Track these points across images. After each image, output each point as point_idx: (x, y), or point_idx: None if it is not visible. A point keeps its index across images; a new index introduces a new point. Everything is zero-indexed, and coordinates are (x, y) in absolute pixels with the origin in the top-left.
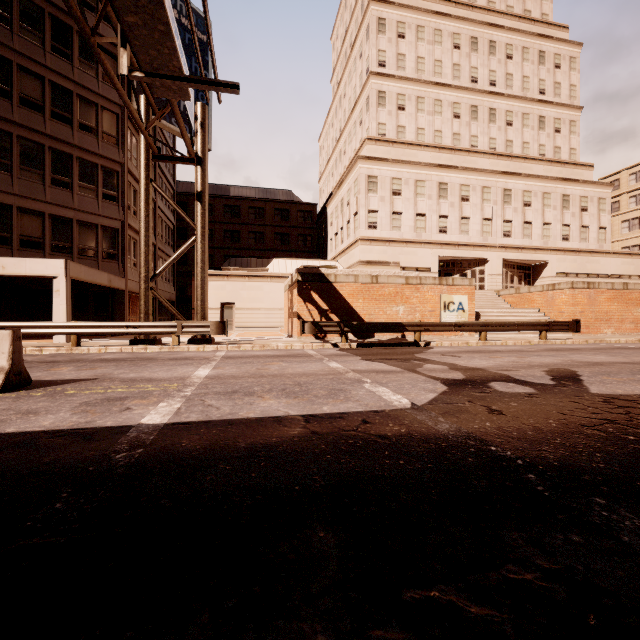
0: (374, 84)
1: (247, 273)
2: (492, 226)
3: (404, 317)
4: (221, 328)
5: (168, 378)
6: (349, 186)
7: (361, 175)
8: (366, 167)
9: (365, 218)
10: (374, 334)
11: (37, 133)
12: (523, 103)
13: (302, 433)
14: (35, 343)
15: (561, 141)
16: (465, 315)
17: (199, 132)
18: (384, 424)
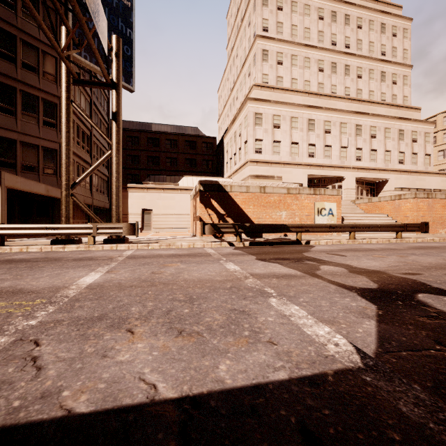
0: (259, 44)
1: (162, 186)
2: (347, 152)
3: (286, 220)
4: (132, 229)
5: (41, 289)
6: (240, 121)
7: (250, 112)
8: (254, 106)
9: (253, 145)
10: (262, 234)
11: None
12: (369, 61)
13: None
14: None
15: (397, 90)
16: (334, 219)
17: (114, 61)
18: None
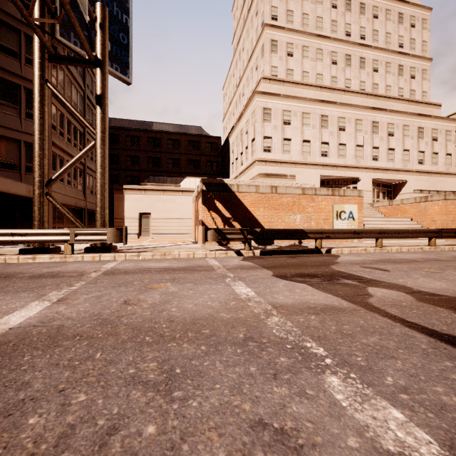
0: (268, 34)
1: (161, 188)
2: (363, 151)
3: (301, 225)
4: (119, 236)
5: None
6: (247, 118)
7: (258, 107)
8: (262, 101)
9: (261, 143)
10: (273, 240)
11: None
12: (386, 54)
13: None
14: None
15: (415, 85)
16: (355, 223)
17: (98, 33)
18: None
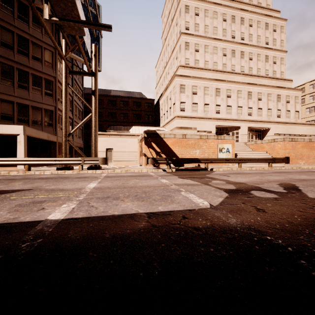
0: (183, 38)
1: (119, 133)
2: (242, 110)
3: (199, 155)
4: (104, 161)
5: (72, 189)
6: (171, 90)
7: (177, 84)
8: (179, 80)
9: (179, 106)
10: (184, 164)
11: (10, 60)
12: (257, 49)
13: (146, 226)
14: (7, 169)
15: (276, 68)
16: (230, 154)
17: (93, 59)
18: (196, 219)
